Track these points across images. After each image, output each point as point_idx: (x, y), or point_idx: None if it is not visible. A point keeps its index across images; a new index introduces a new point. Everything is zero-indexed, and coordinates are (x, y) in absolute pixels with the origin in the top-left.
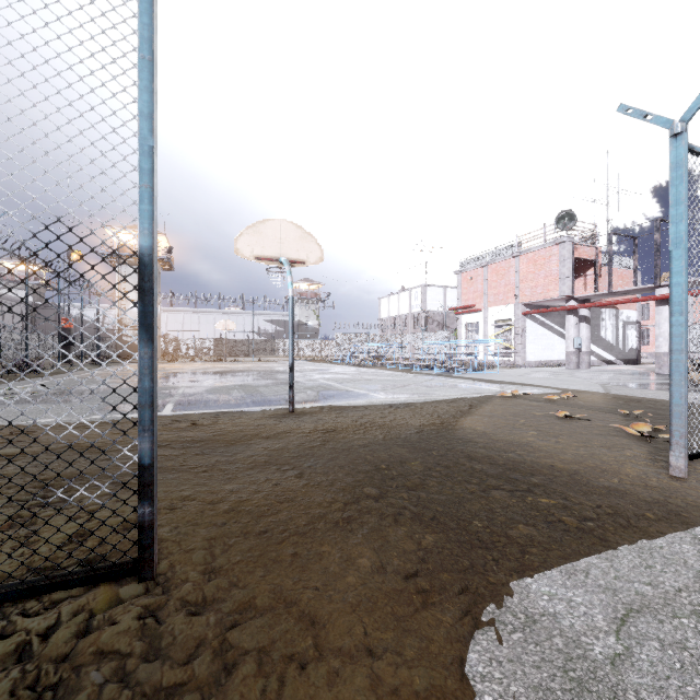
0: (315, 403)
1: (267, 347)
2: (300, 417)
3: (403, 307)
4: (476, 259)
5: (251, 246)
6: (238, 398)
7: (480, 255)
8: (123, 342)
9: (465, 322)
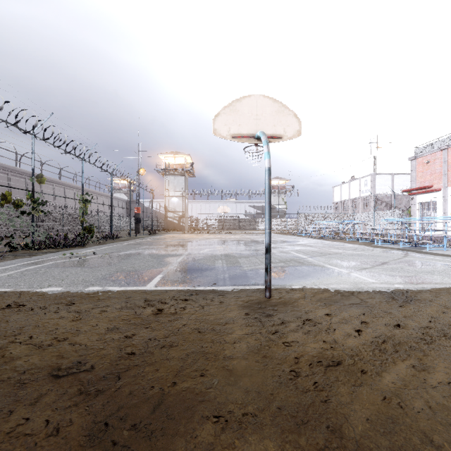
0: (293, 284)
1: (250, 223)
2: (278, 311)
3: (353, 193)
4: (433, 144)
5: (227, 125)
6: (219, 271)
7: (438, 140)
8: (167, 221)
9: (420, 201)
